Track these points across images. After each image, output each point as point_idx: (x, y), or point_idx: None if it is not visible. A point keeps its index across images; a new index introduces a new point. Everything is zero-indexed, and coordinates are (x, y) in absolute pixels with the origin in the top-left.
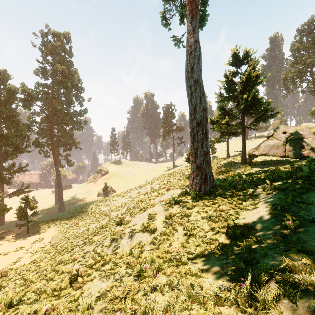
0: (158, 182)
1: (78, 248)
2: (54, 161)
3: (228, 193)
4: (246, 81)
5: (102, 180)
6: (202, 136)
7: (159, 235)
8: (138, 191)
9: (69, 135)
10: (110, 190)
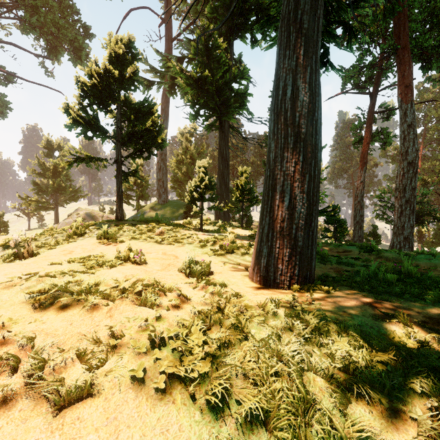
0: None
1: None
2: None
3: None
4: (55, 169)
5: None
6: None
7: None
8: None
9: None
10: None
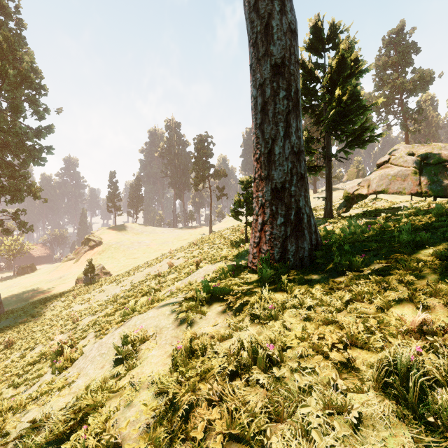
0: (183, 255)
1: None
2: None
3: (375, 259)
4: (338, 70)
5: (89, 256)
6: (286, 104)
7: None
8: (146, 272)
9: (19, 175)
10: (101, 273)
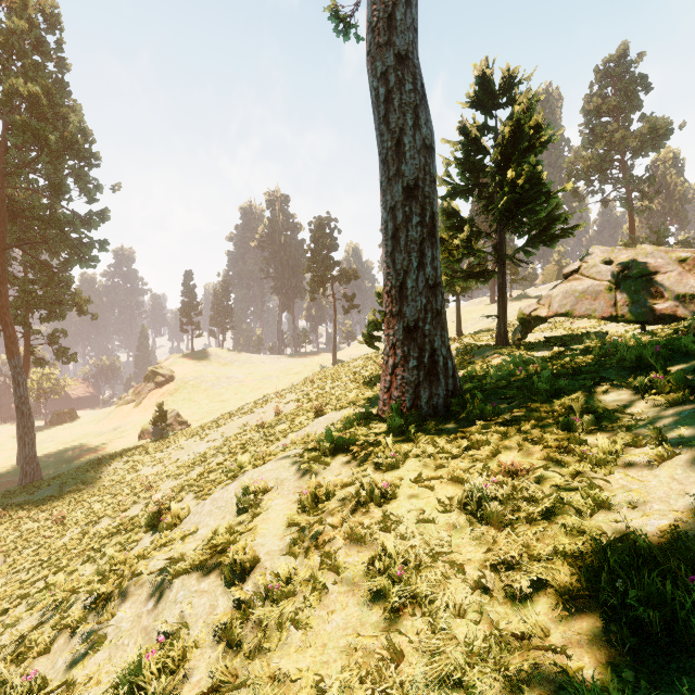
0: (295, 398)
1: (23, 607)
2: (7, 346)
3: (509, 408)
4: (512, 140)
5: (156, 398)
6: (420, 232)
7: (262, 590)
8: (242, 422)
9: (59, 280)
10: (176, 422)
